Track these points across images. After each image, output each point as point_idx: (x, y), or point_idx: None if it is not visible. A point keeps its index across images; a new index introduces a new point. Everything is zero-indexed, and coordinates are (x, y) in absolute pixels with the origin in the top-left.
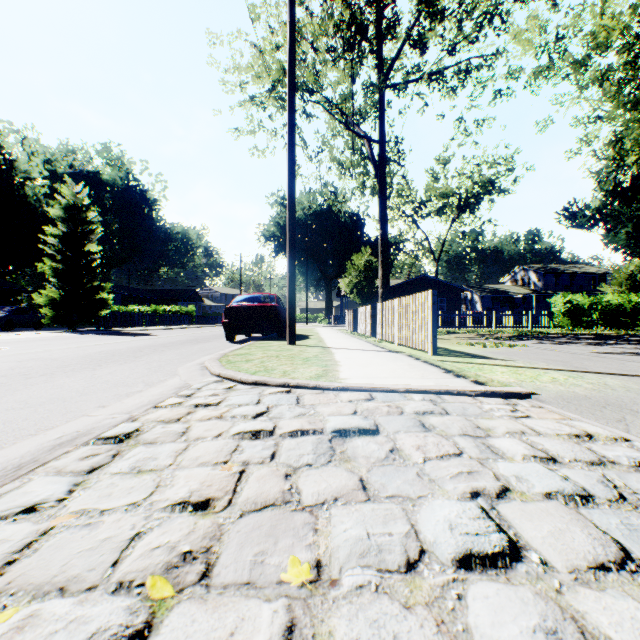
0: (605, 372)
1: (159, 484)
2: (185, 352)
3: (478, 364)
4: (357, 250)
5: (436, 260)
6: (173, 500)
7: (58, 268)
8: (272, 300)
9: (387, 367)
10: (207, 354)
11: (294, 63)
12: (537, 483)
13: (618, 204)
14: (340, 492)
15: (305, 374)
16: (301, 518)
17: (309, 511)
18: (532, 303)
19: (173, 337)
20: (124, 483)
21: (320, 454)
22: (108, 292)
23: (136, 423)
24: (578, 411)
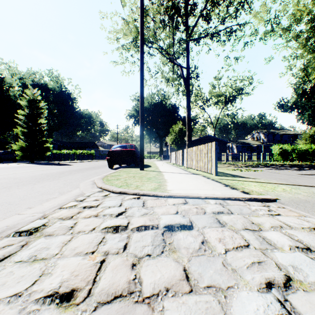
0: (310, 185)
1: (42, 273)
2: (86, 174)
3: (240, 181)
4: (175, 123)
5: (214, 128)
6: (47, 290)
7: (24, 131)
8: (132, 147)
9: (193, 183)
10: (97, 175)
11: (143, 24)
12: (308, 272)
13: (304, 100)
14: (170, 283)
15: (148, 187)
16: (140, 313)
17: (147, 305)
18: (261, 149)
19: (82, 166)
20: (18, 272)
21: (156, 246)
22: (51, 143)
23: (45, 220)
24: (306, 210)
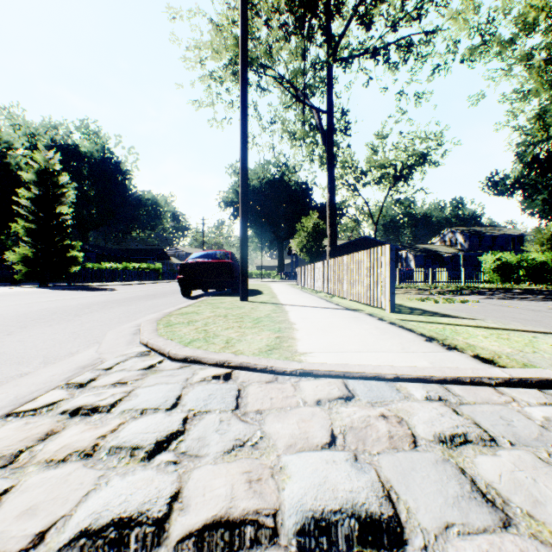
0: None
1: None
2: (133, 309)
3: (447, 324)
4: (306, 214)
5: (375, 223)
6: None
7: (30, 228)
8: (226, 257)
9: (352, 332)
10: (155, 311)
11: (246, 15)
12: None
13: (535, 174)
14: None
15: (253, 345)
16: None
17: None
18: (459, 261)
19: (133, 292)
20: None
21: None
22: (84, 251)
23: None
24: None
